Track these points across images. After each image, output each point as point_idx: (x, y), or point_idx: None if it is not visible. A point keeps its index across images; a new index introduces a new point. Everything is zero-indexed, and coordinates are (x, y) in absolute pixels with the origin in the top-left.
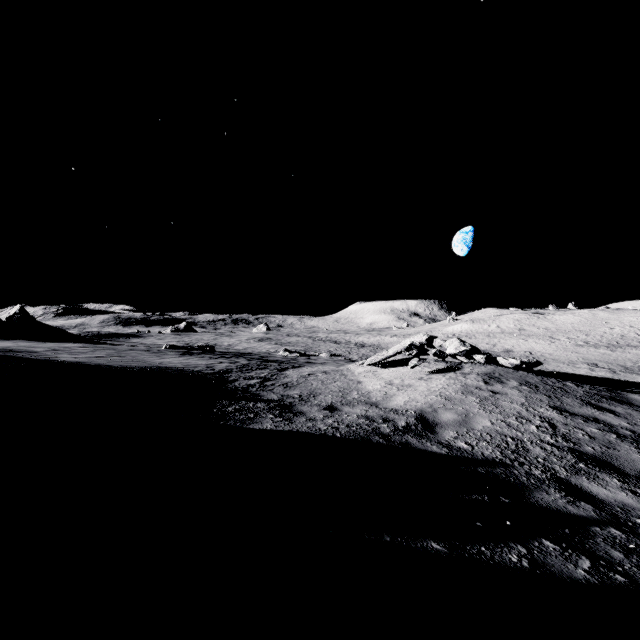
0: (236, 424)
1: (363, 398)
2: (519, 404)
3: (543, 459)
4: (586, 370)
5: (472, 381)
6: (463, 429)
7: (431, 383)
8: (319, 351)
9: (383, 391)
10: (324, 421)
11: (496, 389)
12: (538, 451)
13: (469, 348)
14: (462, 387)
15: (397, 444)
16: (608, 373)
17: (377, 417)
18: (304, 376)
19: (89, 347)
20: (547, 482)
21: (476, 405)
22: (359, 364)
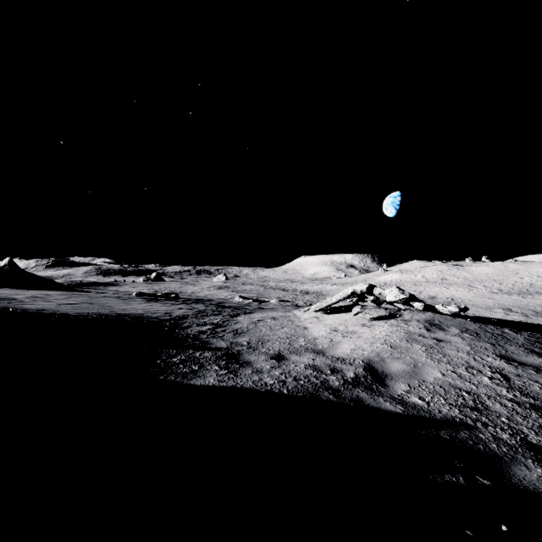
0: (176, 379)
1: (310, 345)
2: (465, 353)
3: (507, 418)
4: (502, 314)
5: (414, 328)
6: (414, 381)
7: (374, 330)
8: (269, 297)
9: (329, 338)
10: (271, 373)
11: (439, 336)
12: (499, 408)
13: (408, 296)
14: (406, 334)
15: (348, 401)
16: (521, 317)
17: (325, 367)
18: (254, 322)
19: (66, 294)
20: (520, 450)
21: (423, 354)
22: (305, 310)
